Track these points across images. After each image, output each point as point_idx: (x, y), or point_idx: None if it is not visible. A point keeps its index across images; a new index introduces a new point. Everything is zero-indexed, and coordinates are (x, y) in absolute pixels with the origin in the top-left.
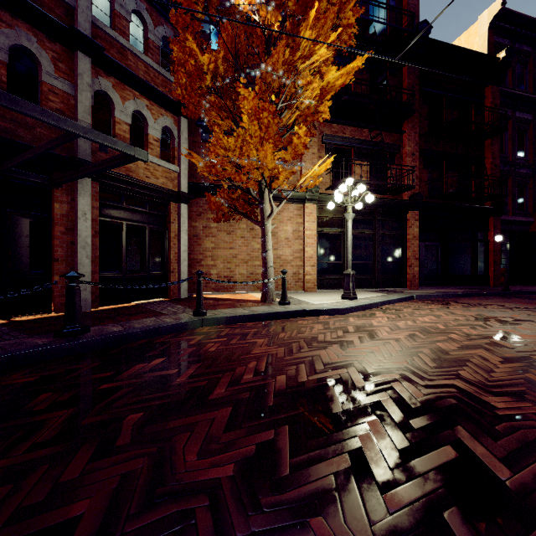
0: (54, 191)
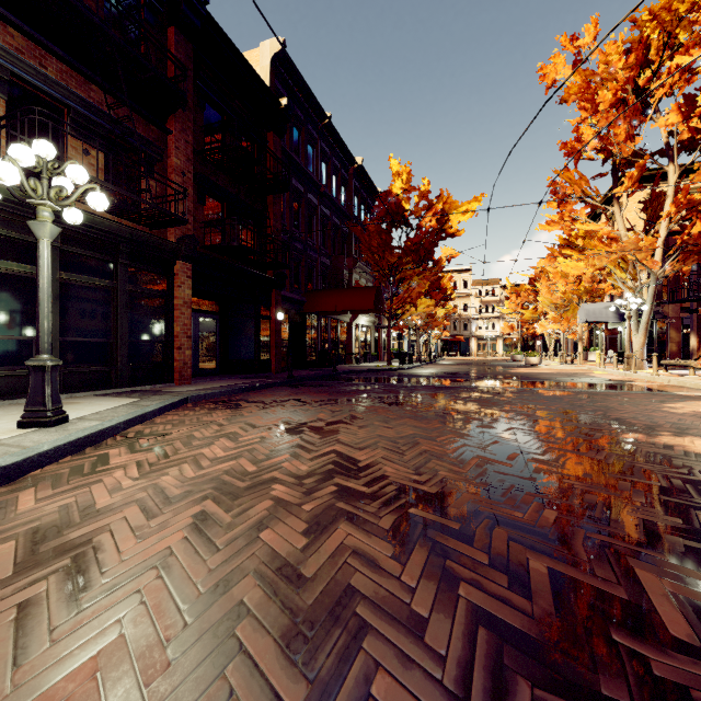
0: None
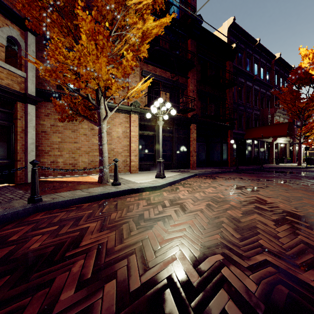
0: None
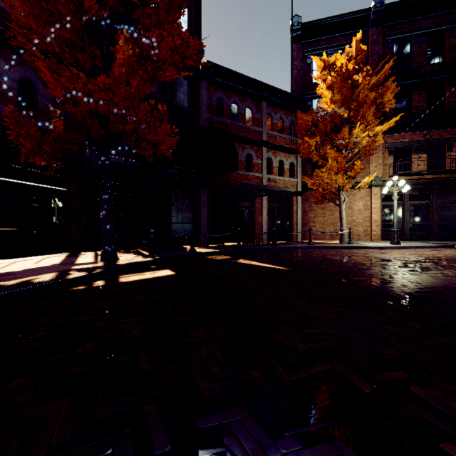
0: (255, 200)
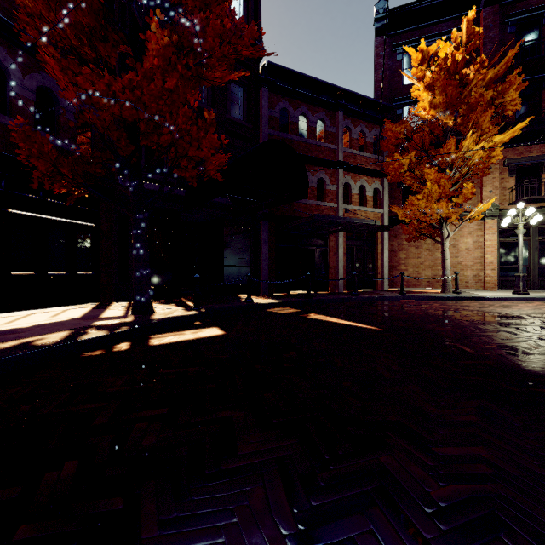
0: (329, 236)
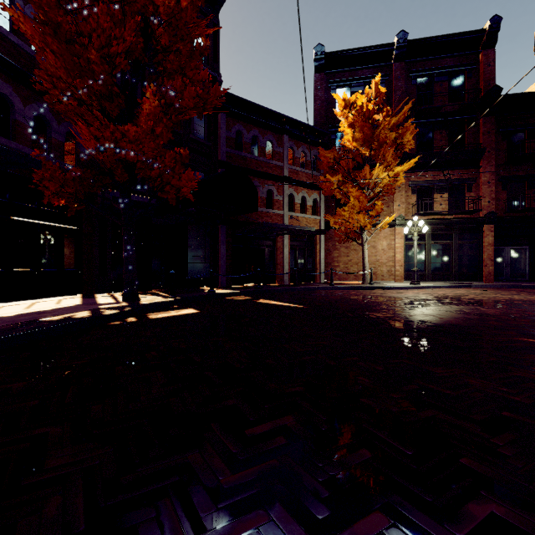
0: (277, 238)
